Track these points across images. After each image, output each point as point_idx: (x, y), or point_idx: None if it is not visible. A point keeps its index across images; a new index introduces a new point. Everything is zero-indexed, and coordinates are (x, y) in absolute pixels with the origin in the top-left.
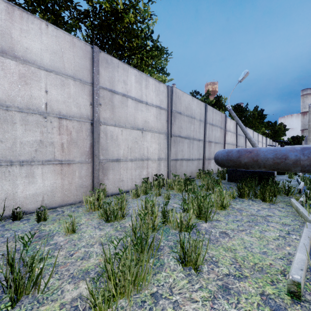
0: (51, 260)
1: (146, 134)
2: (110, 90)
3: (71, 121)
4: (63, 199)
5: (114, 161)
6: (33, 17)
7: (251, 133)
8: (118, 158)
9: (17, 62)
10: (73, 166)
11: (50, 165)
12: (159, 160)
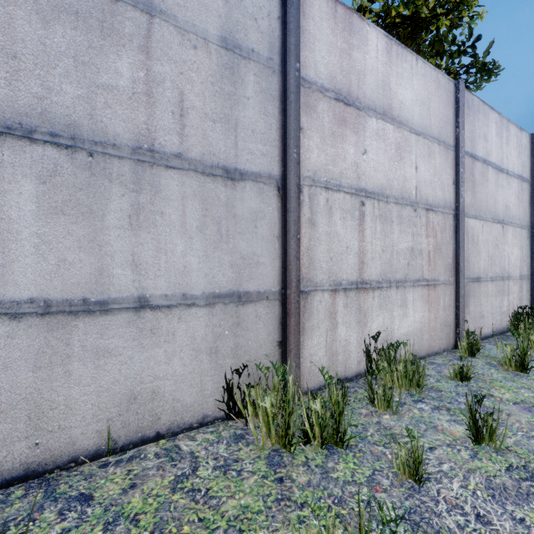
0: None
1: (507, 230)
2: (470, 155)
3: (436, 214)
4: (430, 345)
5: (475, 281)
6: (406, 51)
7: None
8: (478, 276)
9: (394, 126)
10: (437, 289)
11: (418, 288)
12: (521, 279)
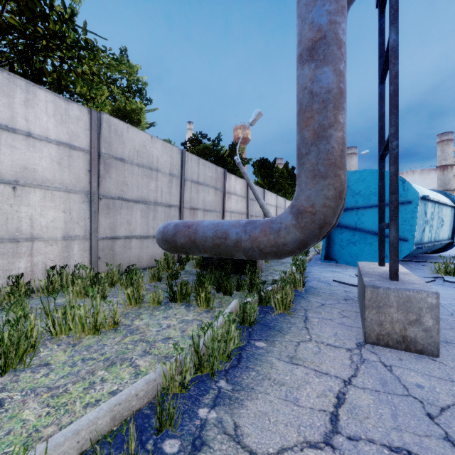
0: None
1: (27, 192)
2: None
3: None
4: None
5: None
6: None
7: (274, 199)
8: None
9: None
10: None
11: None
12: (68, 240)
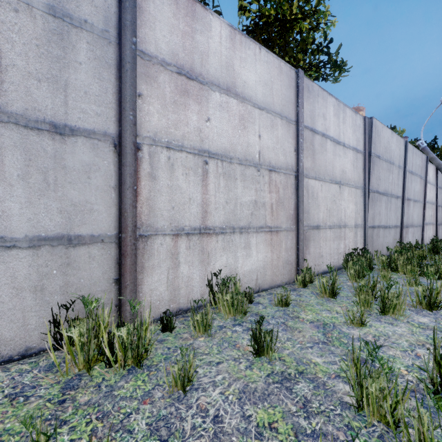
0: (401, 361)
1: (343, 189)
2: (311, 129)
3: (278, 174)
4: (272, 279)
5: (315, 228)
6: (249, 40)
7: None
8: (318, 224)
9: (238, 101)
10: (280, 235)
11: (262, 234)
12: (356, 228)
